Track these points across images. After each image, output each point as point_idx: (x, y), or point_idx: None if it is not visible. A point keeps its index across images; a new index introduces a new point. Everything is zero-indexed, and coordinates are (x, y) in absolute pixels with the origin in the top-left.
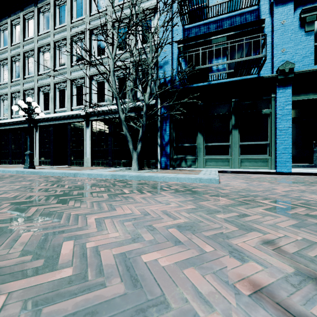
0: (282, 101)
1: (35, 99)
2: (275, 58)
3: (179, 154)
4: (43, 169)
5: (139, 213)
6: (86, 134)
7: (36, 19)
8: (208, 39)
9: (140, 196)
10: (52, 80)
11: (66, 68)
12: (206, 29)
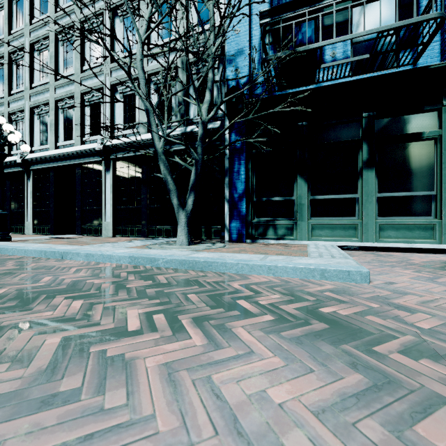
0: None
1: (27, 128)
2: None
3: (263, 215)
4: (20, 242)
5: None
6: (105, 183)
7: None
8: (317, 6)
9: (162, 358)
10: (52, 95)
11: (74, 74)
12: None
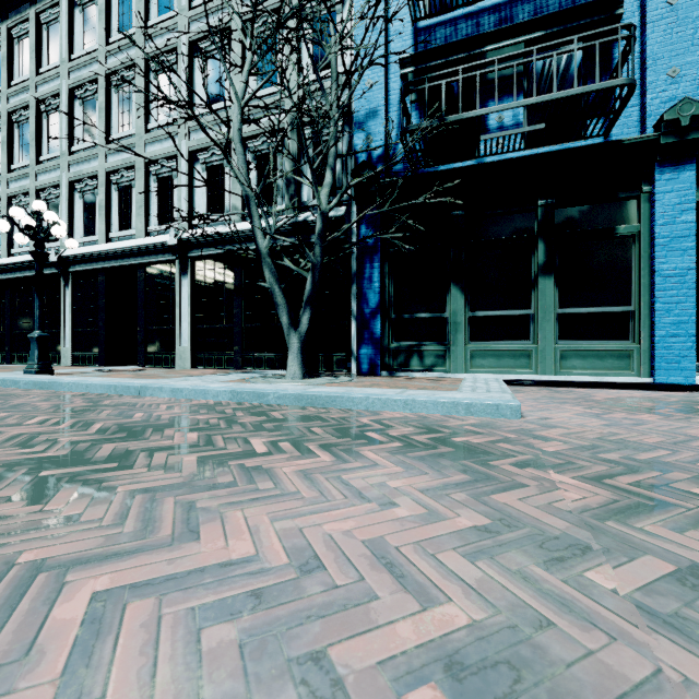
0: (669, 202)
1: (64, 211)
2: (652, 92)
3: (404, 338)
4: (71, 376)
5: (281, 559)
6: (181, 291)
7: (65, 22)
8: (478, 53)
9: (297, 468)
10: (103, 164)
11: (135, 135)
12: (473, 28)
